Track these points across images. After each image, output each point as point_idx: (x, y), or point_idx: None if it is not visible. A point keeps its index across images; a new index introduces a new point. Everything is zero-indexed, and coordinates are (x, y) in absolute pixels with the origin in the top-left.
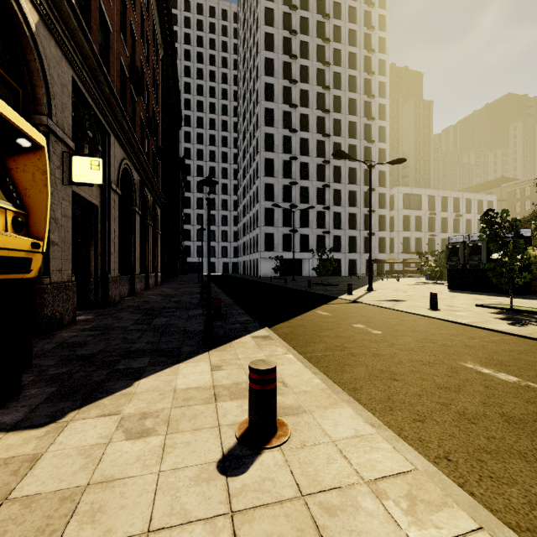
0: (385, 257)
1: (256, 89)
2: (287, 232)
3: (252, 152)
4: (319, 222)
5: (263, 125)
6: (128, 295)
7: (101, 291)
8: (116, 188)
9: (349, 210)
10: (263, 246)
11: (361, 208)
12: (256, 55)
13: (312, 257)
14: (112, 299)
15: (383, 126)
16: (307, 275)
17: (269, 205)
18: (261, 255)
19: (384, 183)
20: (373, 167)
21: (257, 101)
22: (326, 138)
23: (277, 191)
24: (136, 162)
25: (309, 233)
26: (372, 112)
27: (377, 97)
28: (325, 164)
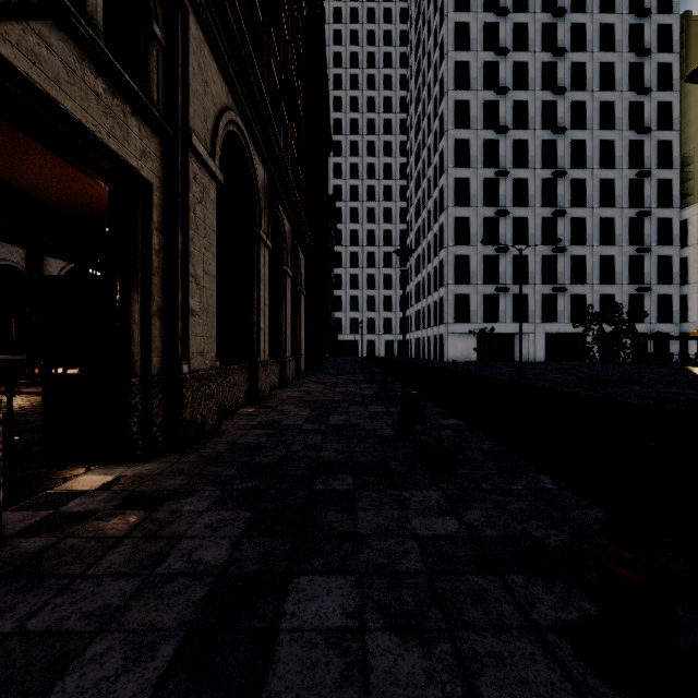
0: (671, 329)
1: (439, 76)
2: (491, 291)
3: (431, 175)
4: (545, 274)
5: (452, 128)
6: (246, 403)
7: (161, 409)
8: (206, 156)
9: (600, 250)
10: (452, 314)
11: (623, 246)
12: (439, 25)
13: (533, 330)
14: (196, 425)
15: (667, 101)
16: (524, 360)
17: (462, 251)
18: (448, 328)
19: (668, 200)
20: (648, 173)
21: (441, 94)
22: (559, 136)
23: (474, 228)
24: (260, 139)
25: (528, 292)
26: (644, 81)
27: (655, 53)
28: (556, 177)
